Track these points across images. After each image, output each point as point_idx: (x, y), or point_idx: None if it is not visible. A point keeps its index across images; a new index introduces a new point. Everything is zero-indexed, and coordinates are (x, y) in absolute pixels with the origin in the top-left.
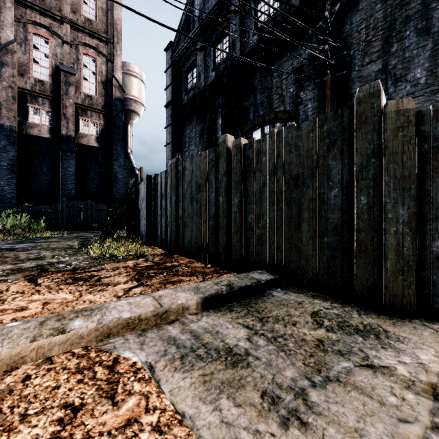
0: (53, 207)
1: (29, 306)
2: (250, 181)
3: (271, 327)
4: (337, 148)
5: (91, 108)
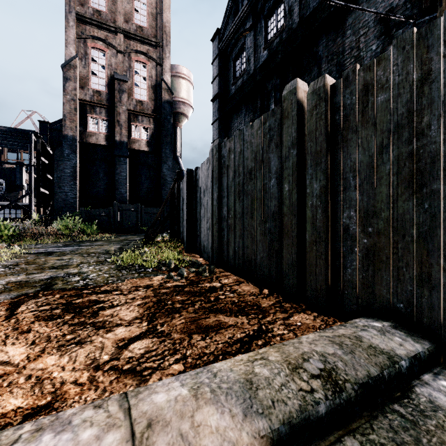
0: (106, 210)
1: None
2: (345, 148)
3: None
4: None
5: (142, 113)
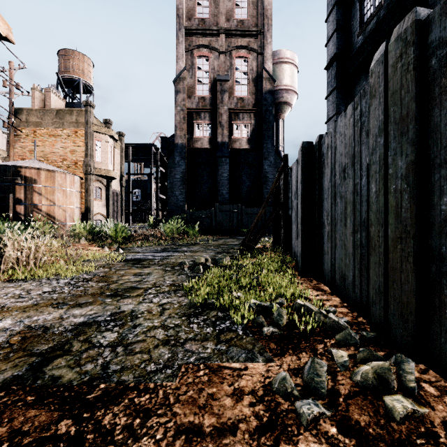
0: (208, 212)
1: None
2: None
3: None
4: None
5: (243, 109)
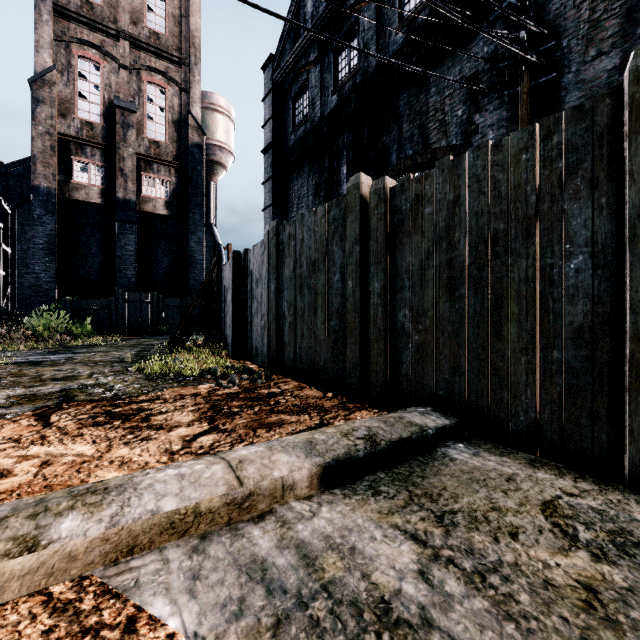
0: (104, 302)
1: (15, 470)
2: (401, 251)
3: (467, 541)
4: (583, 177)
5: (158, 159)
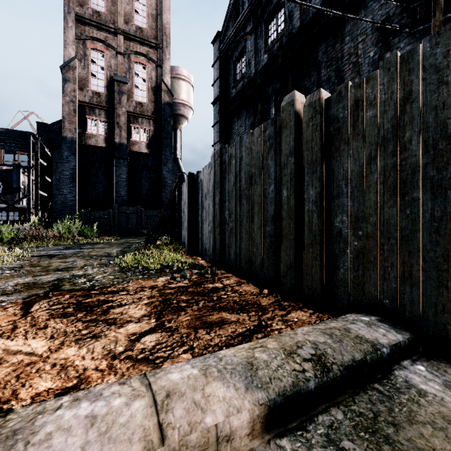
0: (106, 213)
1: None
2: (338, 158)
3: None
4: None
5: (142, 115)
